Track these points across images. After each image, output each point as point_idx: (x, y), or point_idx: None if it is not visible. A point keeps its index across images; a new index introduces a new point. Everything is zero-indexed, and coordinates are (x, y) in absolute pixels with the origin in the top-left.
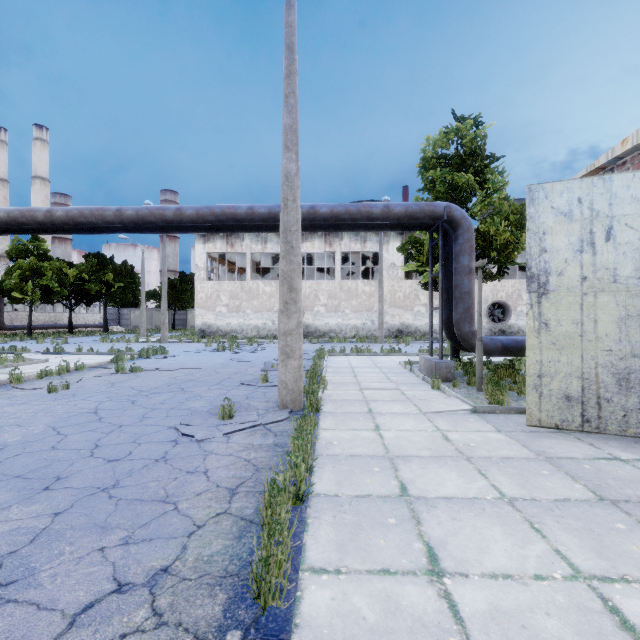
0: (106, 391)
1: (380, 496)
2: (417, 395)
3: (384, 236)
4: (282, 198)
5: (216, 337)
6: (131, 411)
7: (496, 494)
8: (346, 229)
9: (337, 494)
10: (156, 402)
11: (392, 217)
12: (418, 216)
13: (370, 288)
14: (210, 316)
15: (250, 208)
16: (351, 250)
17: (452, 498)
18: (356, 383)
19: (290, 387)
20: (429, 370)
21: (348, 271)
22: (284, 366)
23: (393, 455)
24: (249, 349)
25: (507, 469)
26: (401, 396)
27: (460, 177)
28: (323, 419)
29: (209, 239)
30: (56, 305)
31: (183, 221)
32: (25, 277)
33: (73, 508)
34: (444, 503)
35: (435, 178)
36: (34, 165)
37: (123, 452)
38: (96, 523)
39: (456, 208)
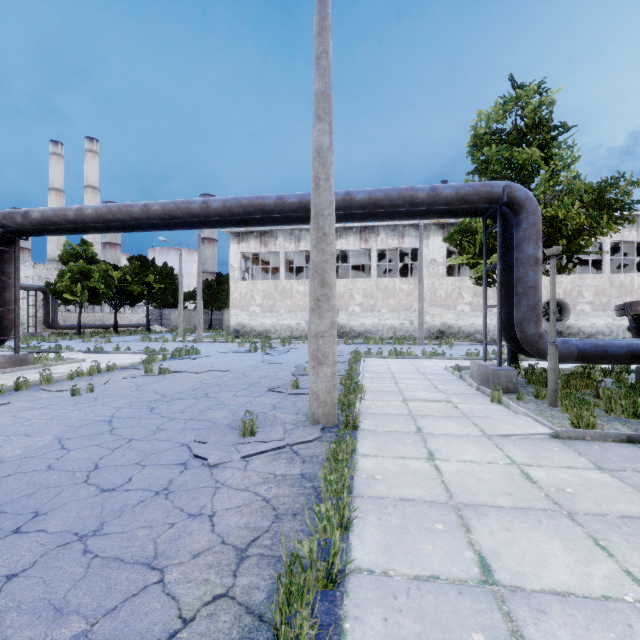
0: (129, 395)
1: (452, 581)
2: (474, 410)
3: (424, 230)
4: (313, 177)
5: (250, 337)
6: (147, 421)
7: (639, 592)
8: (385, 218)
9: (386, 571)
10: (175, 410)
11: (440, 201)
12: (471, 199)
13: (408, 286)
14: (244, 316)
15: (279, 198)
16: (388, 246)
17: (568, 595)
18: (398, 392)
19: (322, 399)
20: (484, 378)
21: (384, 269)
22: (315, 374)
23: (459, 502)
24: (281, 350)
25: (638, 540)
26: (454, 411)
27: (521, 153)
28: (362, 440)
29: (243, 239)
30: (105, 306)
31: (210, 215)
32: (75, 279)
33: (33, 568)
34: (557, 605)
35: (490, 156)
36: (86, 175)
37: (122, 478)
38: (51, 600)
39: (518, 187)
